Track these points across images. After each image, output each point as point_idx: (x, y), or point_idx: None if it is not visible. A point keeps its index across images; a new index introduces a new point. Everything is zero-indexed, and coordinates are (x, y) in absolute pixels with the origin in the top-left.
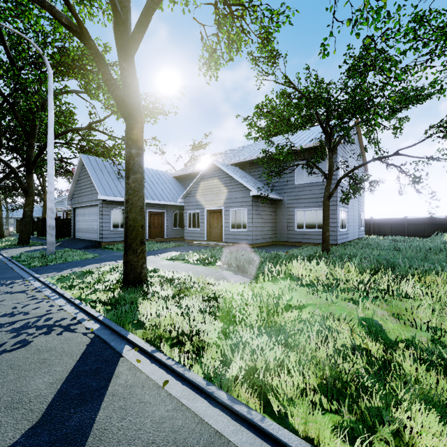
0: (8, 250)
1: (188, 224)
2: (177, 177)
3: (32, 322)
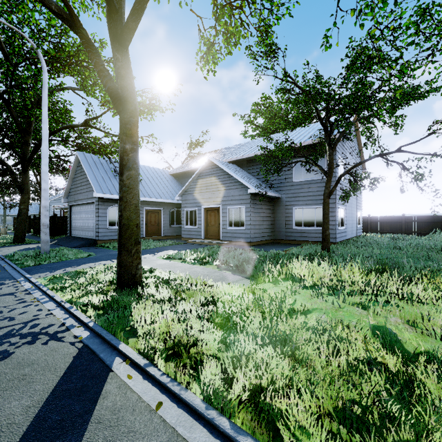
0: (3, 248)
1: (185, 222)
2: (174, 174)
3: (17, 329)
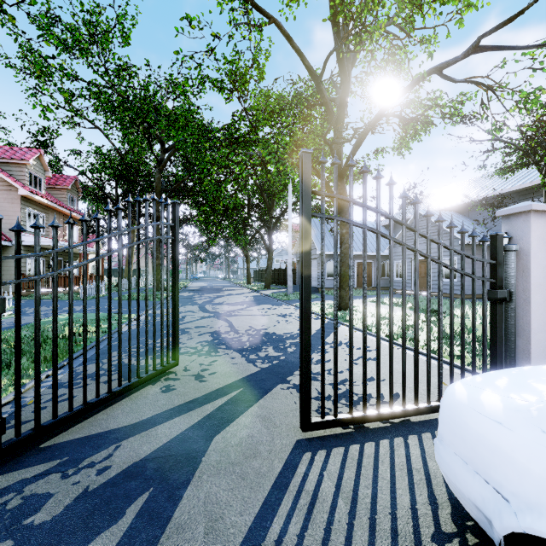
0: (262, 291)
1: (394, 274)
2: (386, 225)
3: None
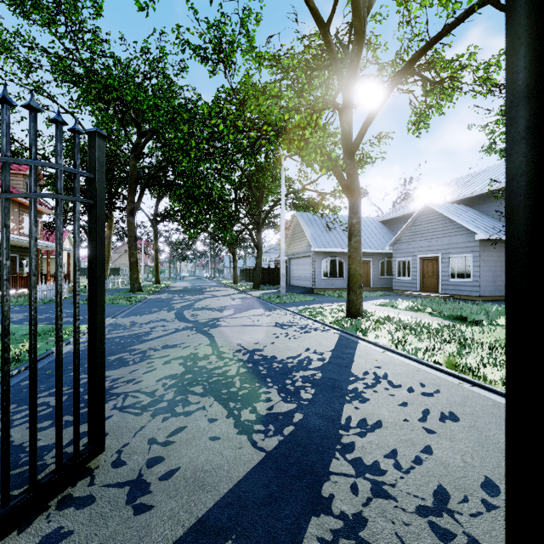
0: (250, 292)
1: (397, 273)
2: (384, 221)
3: (304, 326)
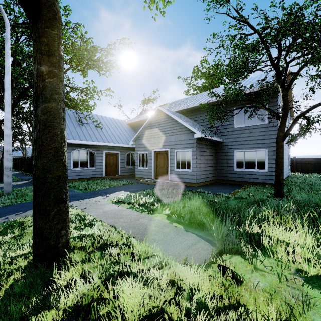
0: None
1: (138, 163)
2: (130, 124)
3: None
